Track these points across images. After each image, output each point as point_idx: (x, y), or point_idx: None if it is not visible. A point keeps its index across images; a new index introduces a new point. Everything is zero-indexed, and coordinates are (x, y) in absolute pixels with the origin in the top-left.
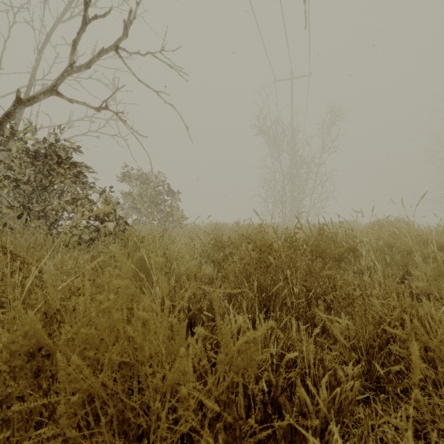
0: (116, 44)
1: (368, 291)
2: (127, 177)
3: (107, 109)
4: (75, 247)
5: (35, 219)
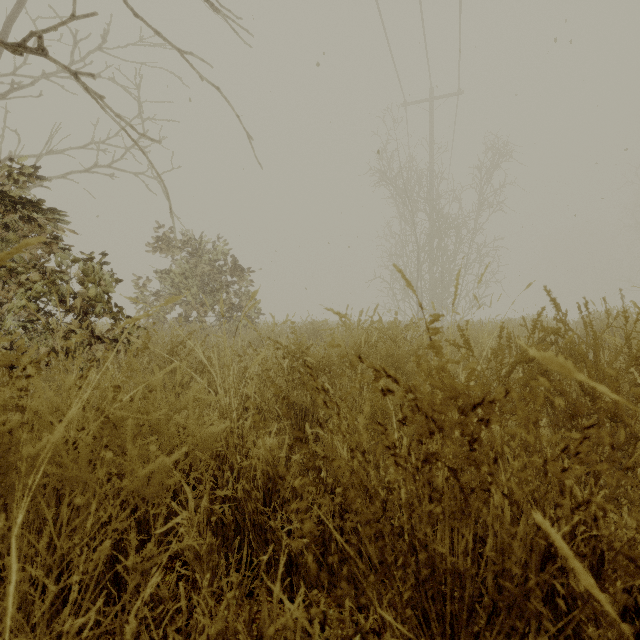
0: None
1: None
2: (164, 244)
3: (43, 55)
4: None
5: None
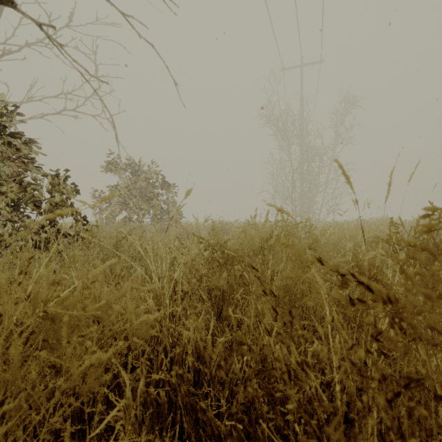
0: None
1: None
2: (113, 166)
3: (13, 7)
4: None
5: None
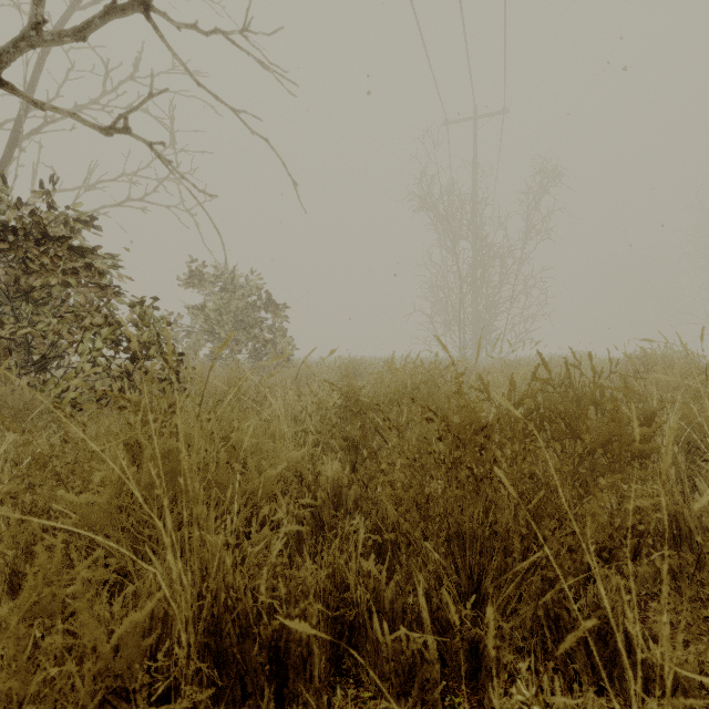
0: (146, 0)
1: None
2: (196, 279)
3: (128, 133)
4: (7, 427)
5: (3, 354)
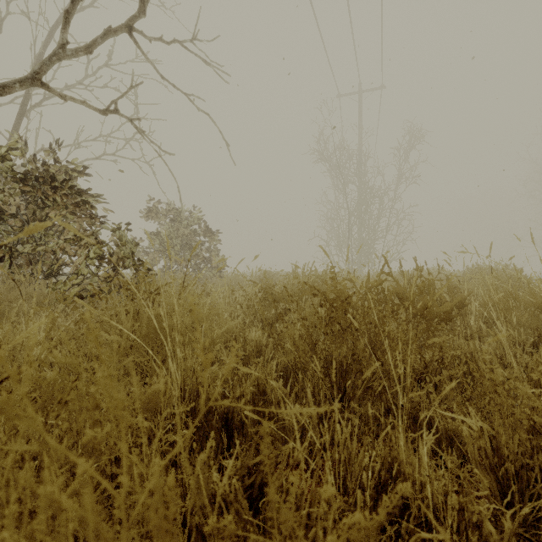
0: (130, 24)
1: (515, 373)
2: (154, 212)
3: (117, 113)
4: (59, 301)
5: (25, 264)
